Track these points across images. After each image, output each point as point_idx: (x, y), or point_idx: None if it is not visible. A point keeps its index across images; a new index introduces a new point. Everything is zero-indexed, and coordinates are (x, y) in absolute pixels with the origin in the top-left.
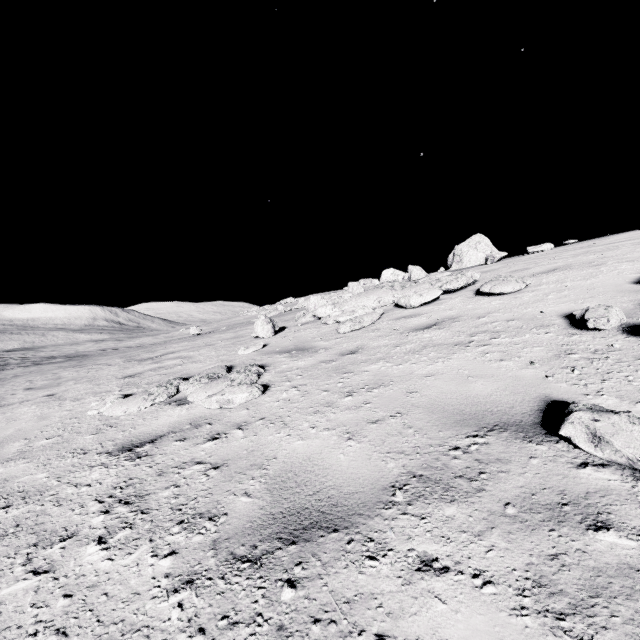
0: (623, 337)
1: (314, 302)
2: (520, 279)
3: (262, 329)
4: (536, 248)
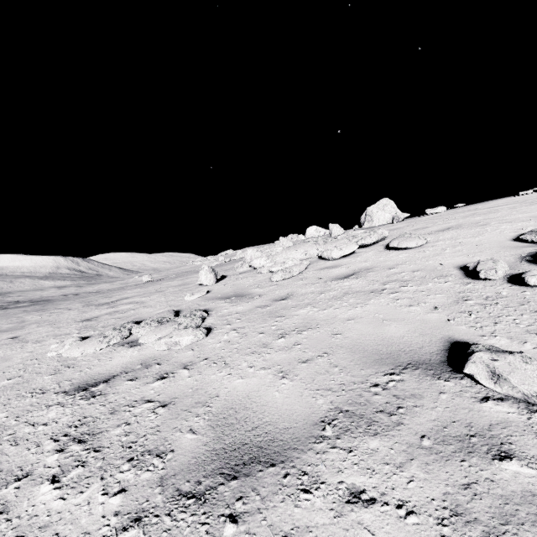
0: (508, 286)
1: (250, 254)
2: (422, 236)
3: (206, 278)
4: (433, 210)
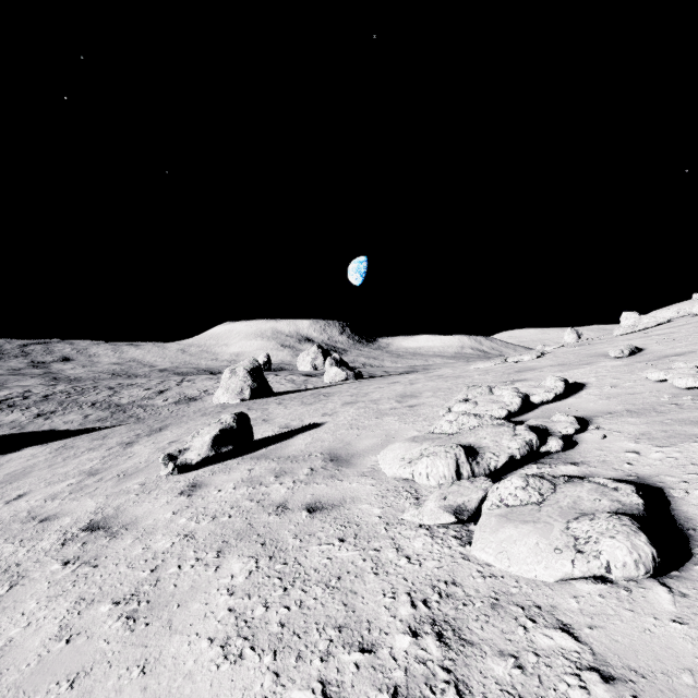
0: None
1: (625, 317)
2: None
3: (568, 337)
4: None
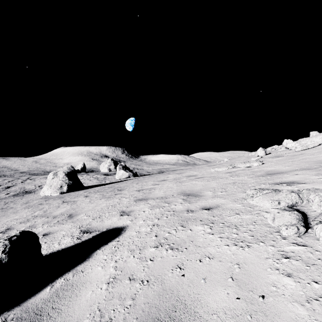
0: None
1: (286, 142)
2: None
3: (260, 153)
4: None
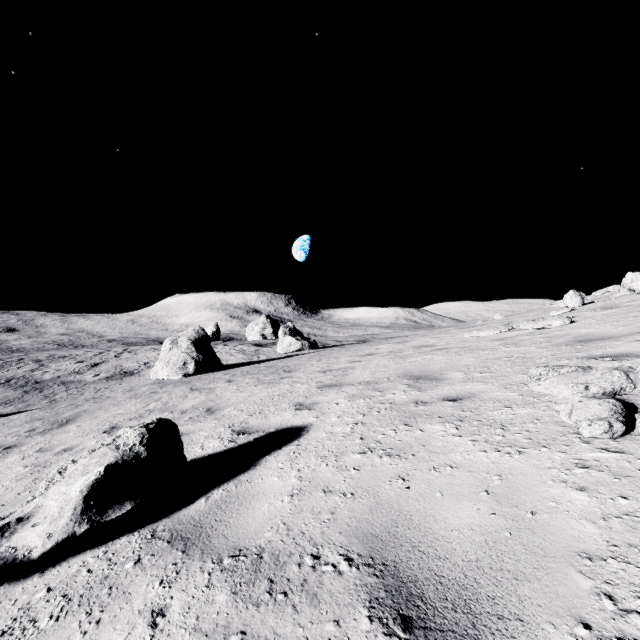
0: None
1: (630, 278)
2: None
3: (570, 301)
4: None
